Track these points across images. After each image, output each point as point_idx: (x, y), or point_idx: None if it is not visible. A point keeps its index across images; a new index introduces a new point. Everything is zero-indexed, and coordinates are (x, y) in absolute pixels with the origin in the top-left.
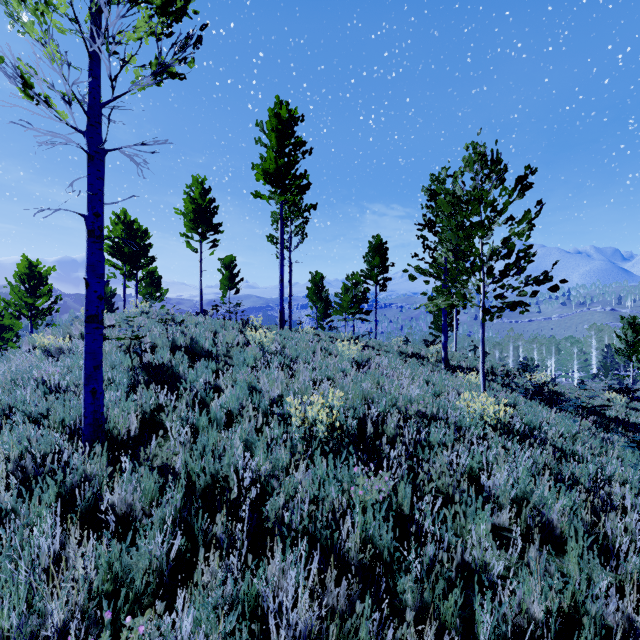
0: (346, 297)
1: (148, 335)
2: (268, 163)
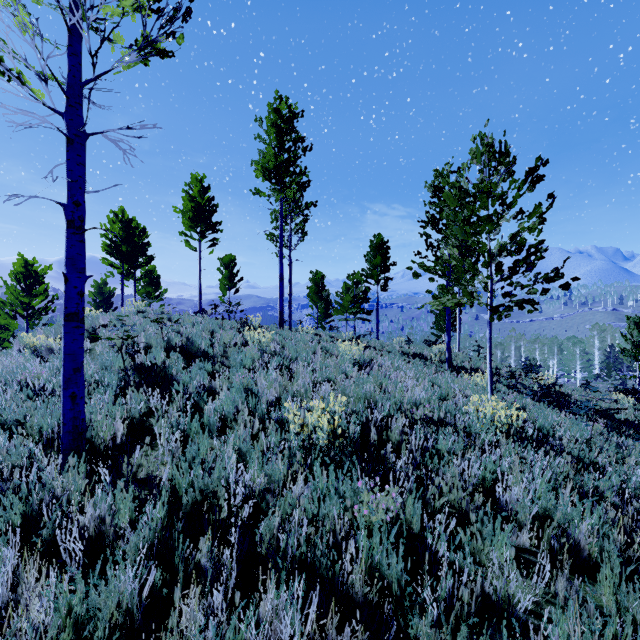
0: (347, 296)
1: (142, 335)
2: (267, 159)
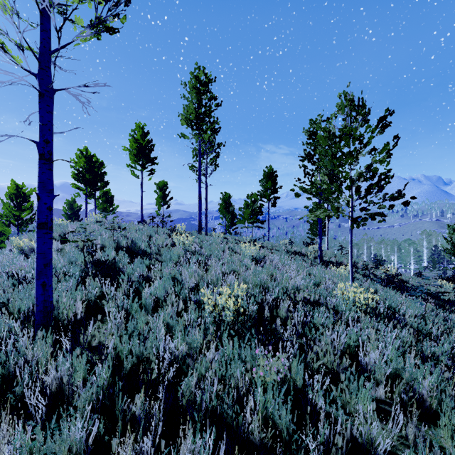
0: (247, 211)
1: (99, 238)
2: (190, 112)
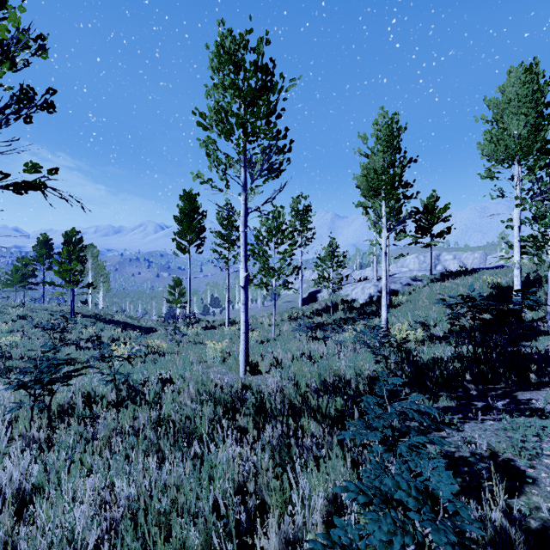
0: (17, 275)
1: None
2: None
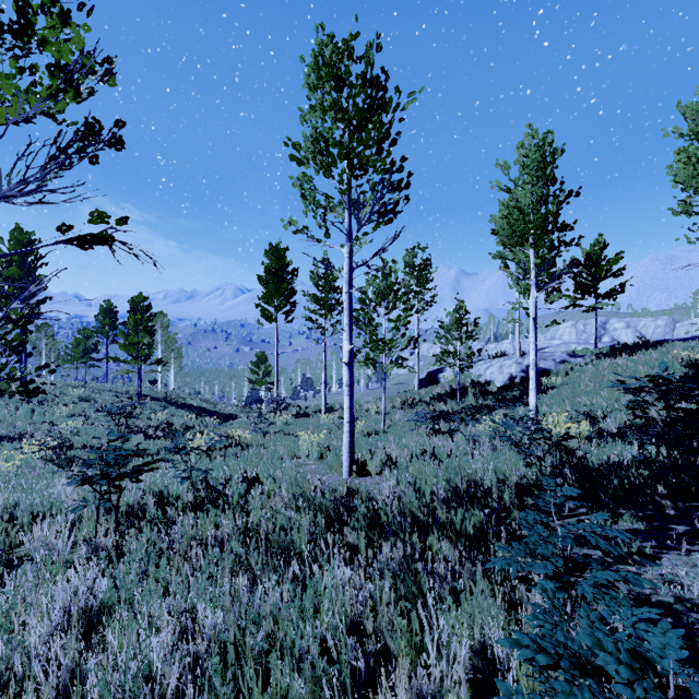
0: (78, 350)
1: None
2: (11, 272)
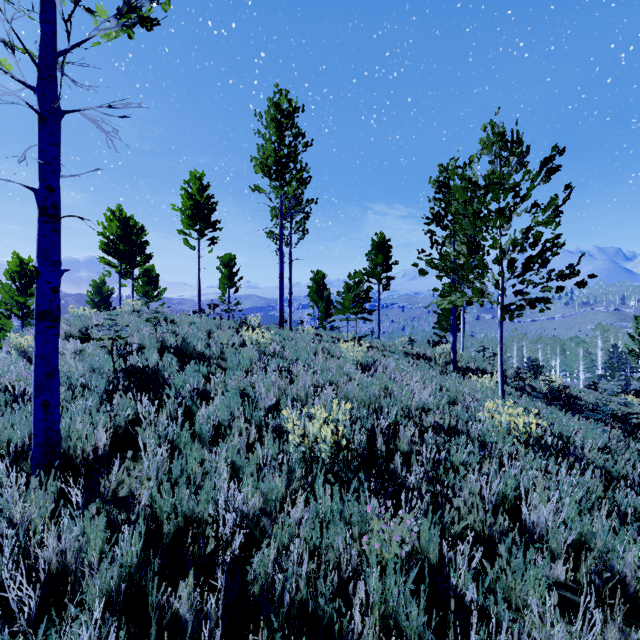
0: (348, 296)
1: (136, 335)
2: (267, 154)
